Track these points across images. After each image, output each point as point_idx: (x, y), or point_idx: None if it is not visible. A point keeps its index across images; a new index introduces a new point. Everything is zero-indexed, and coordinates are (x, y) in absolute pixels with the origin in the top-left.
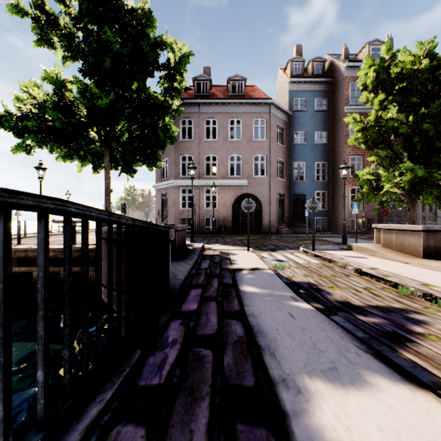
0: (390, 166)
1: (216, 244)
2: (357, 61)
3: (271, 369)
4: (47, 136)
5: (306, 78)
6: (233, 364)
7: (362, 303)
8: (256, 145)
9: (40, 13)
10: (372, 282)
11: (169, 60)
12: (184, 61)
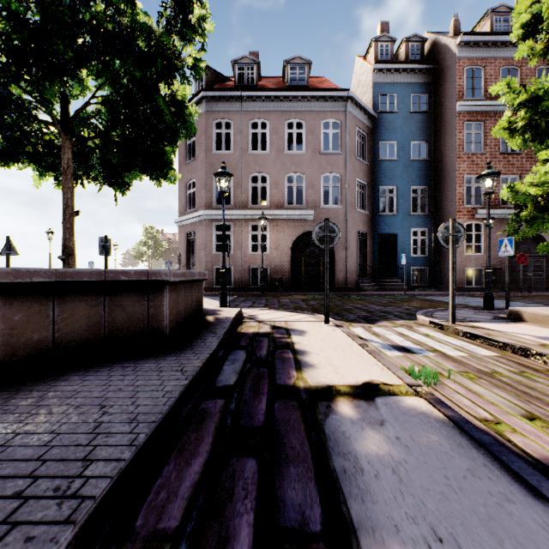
0: None
1: (265, 309)
2: (477, 34)
3: None
4: None
5: (398, 64)
6: None
7: None
8: (326, 160)
9: None
10: None
11: None
12: None
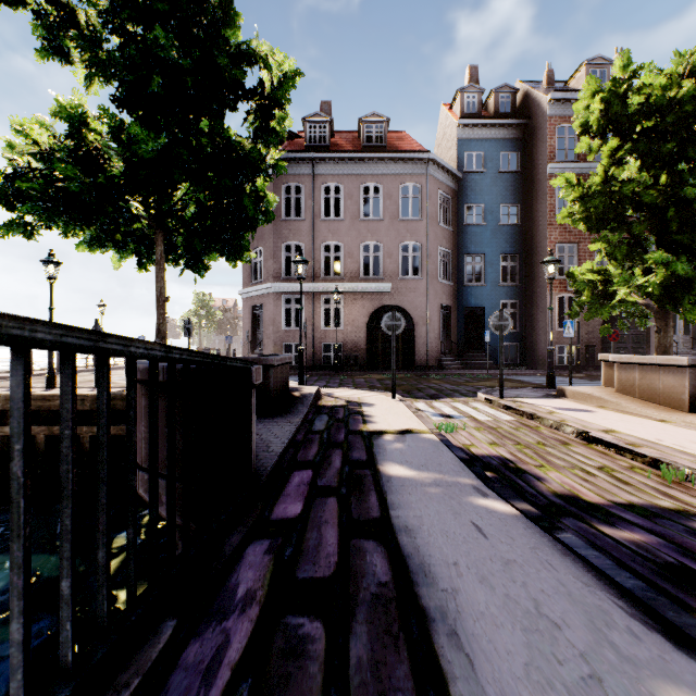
0: (627, 259)
1: (340, 388)
2: (569, 91)
3: (453, 682)
4: (56, 206)
5: (485, 119)
6: (369, 666)
7: (602, 498)
8: (405, 227)
9: (47, 3)
10: (610, 457)
11: (263, 82)
12: (287, 85)
